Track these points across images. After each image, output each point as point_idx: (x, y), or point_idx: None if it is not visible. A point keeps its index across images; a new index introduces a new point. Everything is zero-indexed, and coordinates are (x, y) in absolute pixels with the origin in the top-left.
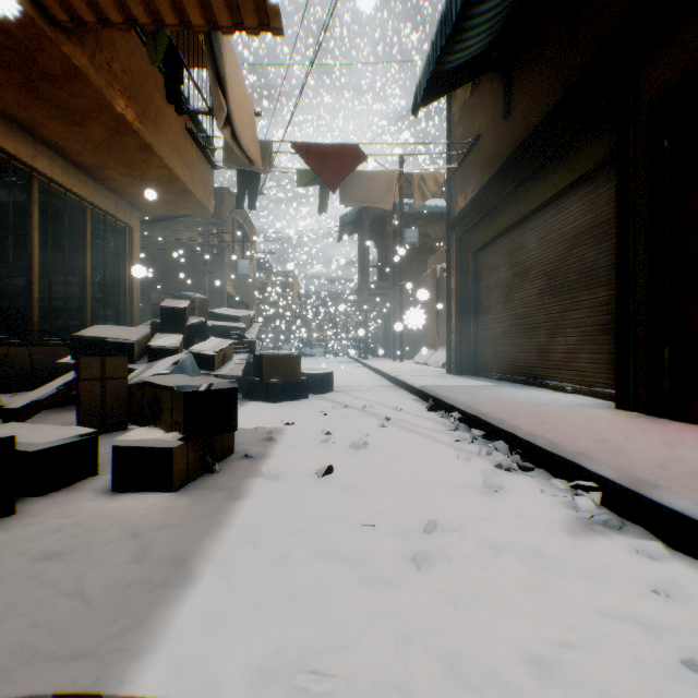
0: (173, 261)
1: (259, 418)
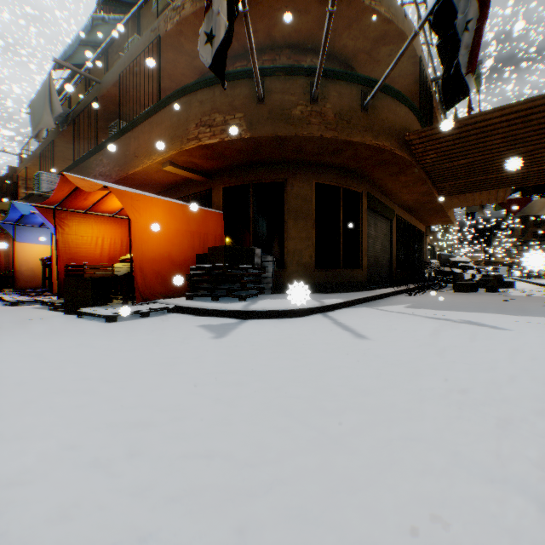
0: None
1: None
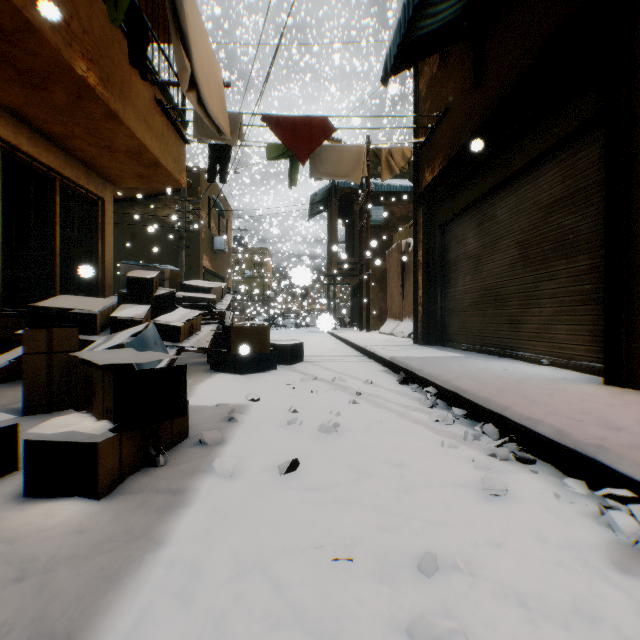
0: (153, 237)
1: (223, 392)
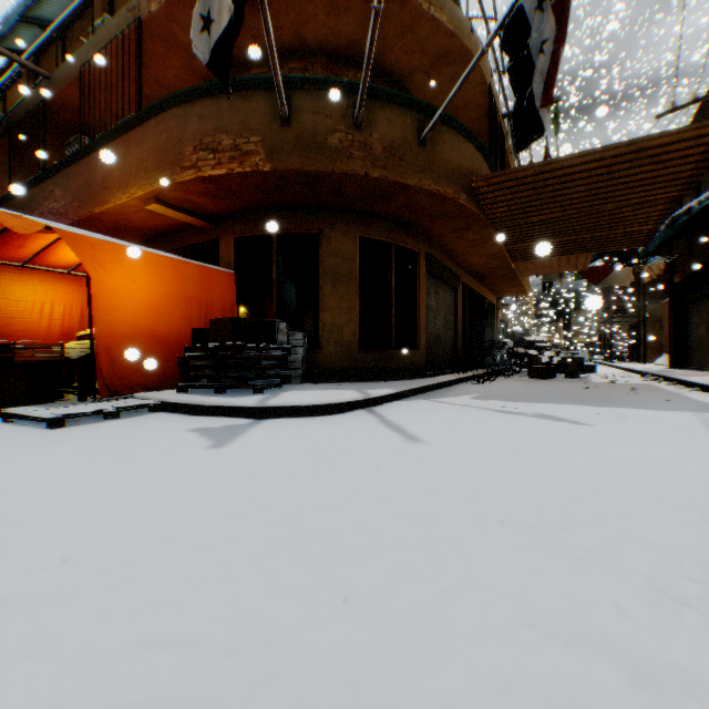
0: None
1: None
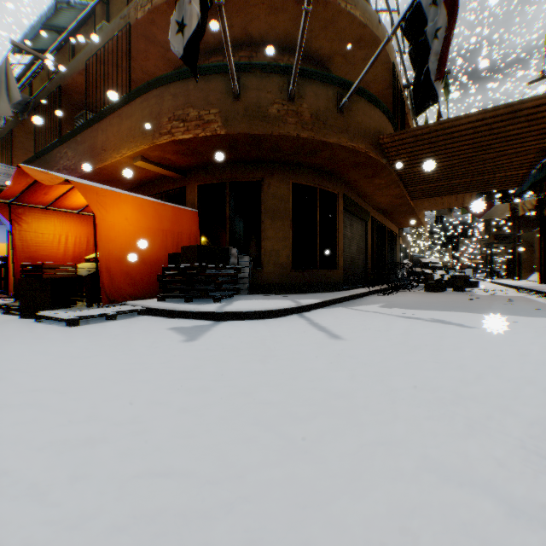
0: None
1: None
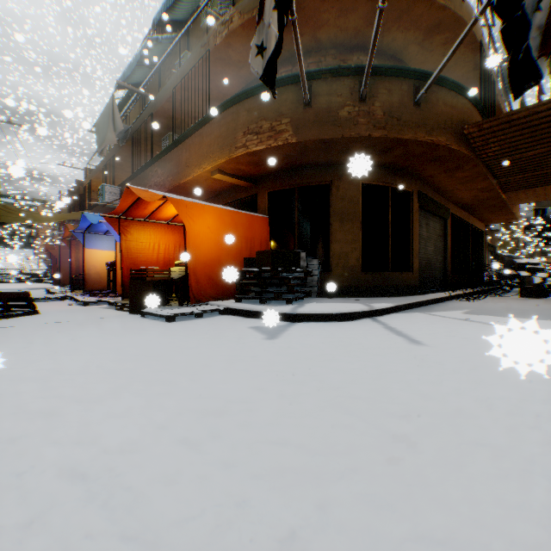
0: None
1: None
